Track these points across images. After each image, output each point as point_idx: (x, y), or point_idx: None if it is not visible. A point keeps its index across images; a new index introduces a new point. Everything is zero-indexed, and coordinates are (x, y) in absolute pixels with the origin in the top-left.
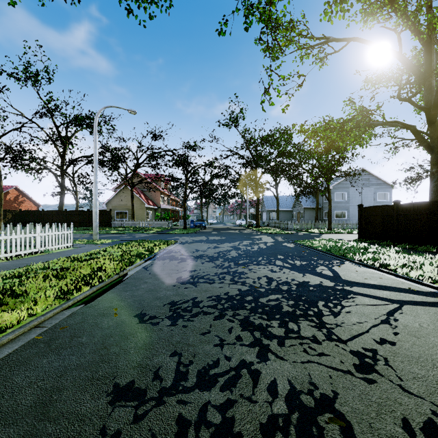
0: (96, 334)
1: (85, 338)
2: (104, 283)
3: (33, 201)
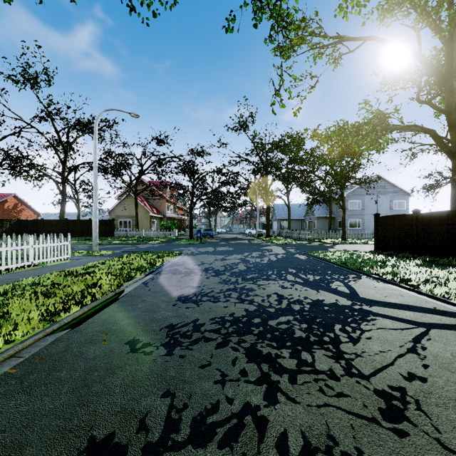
0: (78, 367)
1: (65, 372)
2: (97, 302)
3: (33, 210)
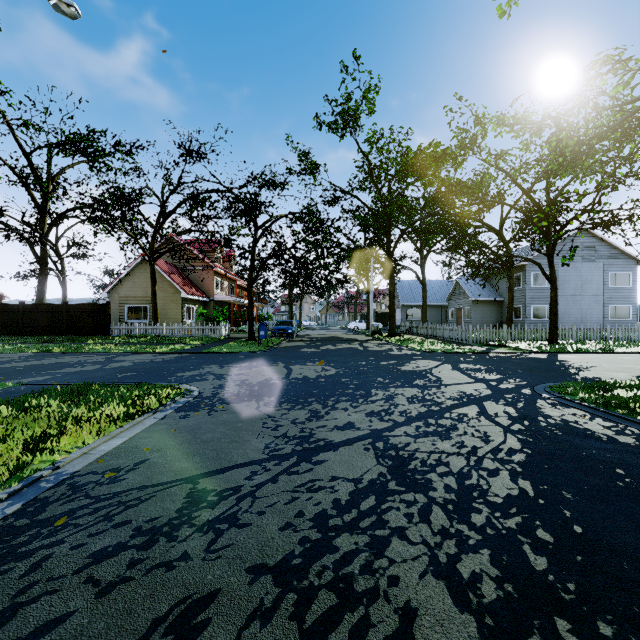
0: None
1: None
2: None
3: None
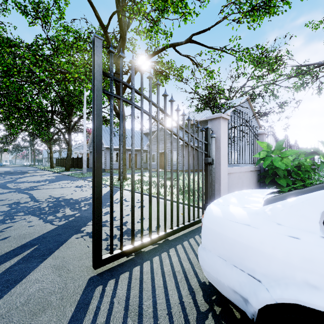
0: None
1: None
2: None
3: None
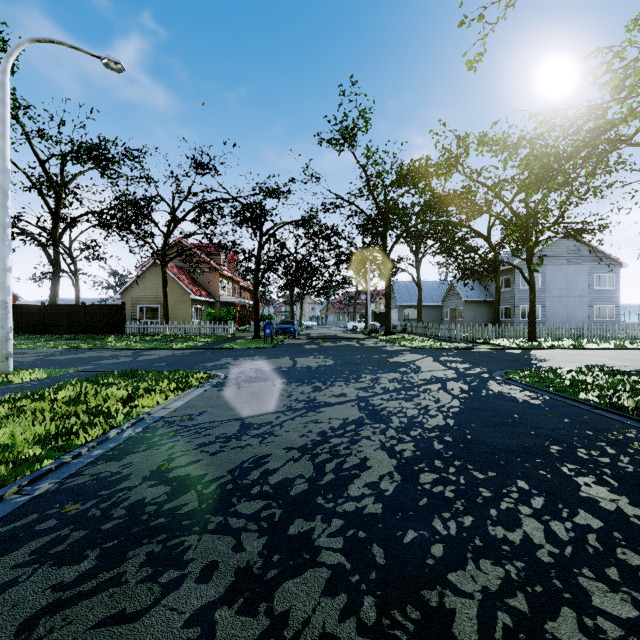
0: None
1: None
2: None
3: None
